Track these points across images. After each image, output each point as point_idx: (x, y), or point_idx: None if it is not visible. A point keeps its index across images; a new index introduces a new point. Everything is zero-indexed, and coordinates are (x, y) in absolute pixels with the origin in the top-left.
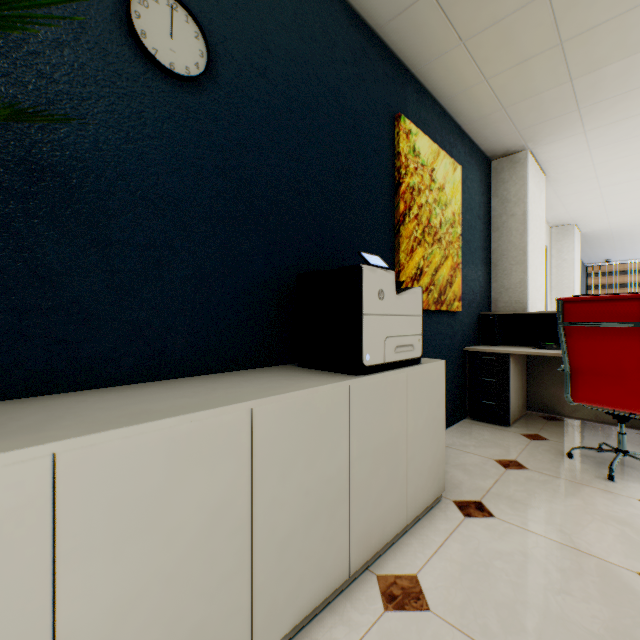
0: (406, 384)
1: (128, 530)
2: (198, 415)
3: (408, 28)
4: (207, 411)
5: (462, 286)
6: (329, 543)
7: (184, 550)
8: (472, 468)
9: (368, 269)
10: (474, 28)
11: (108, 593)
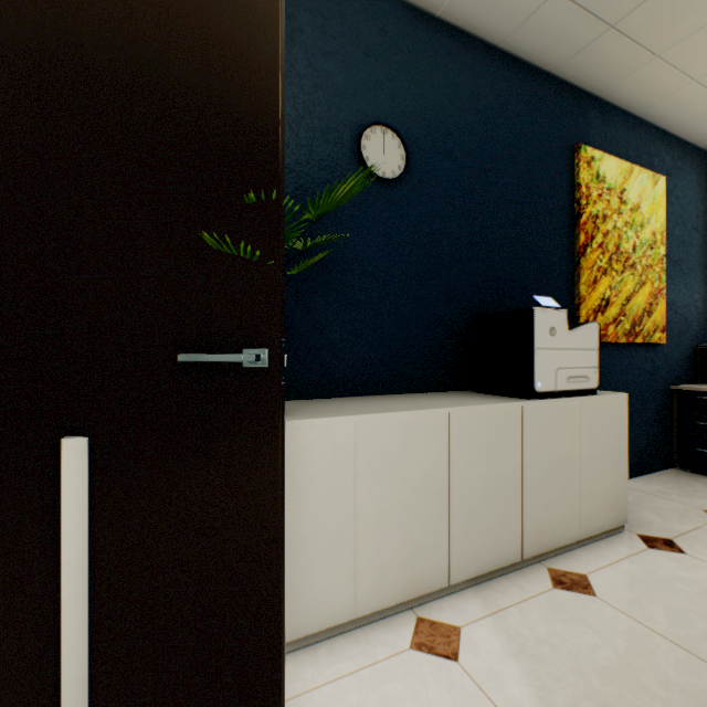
0: (579, 412)
1: (384, 471)
2: (418, 412)
3: (587, 61)
4: (422, 410)
5: (668, 314)
6: (504, 526)
7: (410, 493)
8: (668, 513)
9: (539, 310)
10: (670, 41)
11: (376, 502)
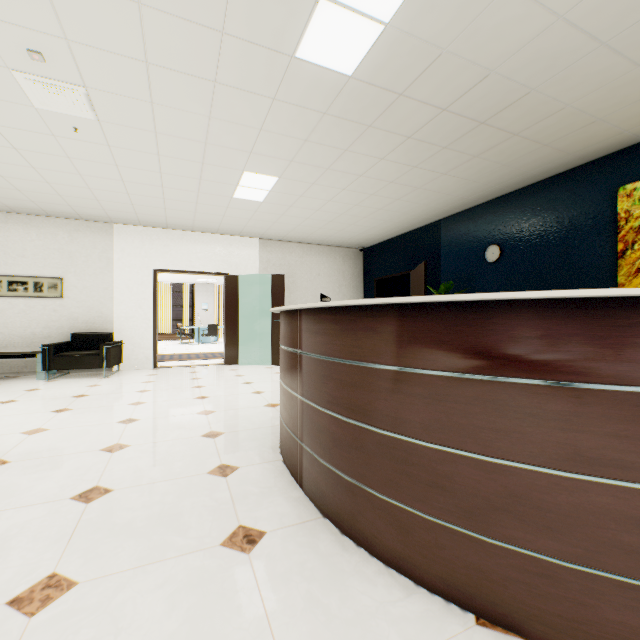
0: None
1: None
2: None
3: (595, 153)
4: None
5: None
6: None
7: None
8: None
9: None
10: (613, 132)
11: None
